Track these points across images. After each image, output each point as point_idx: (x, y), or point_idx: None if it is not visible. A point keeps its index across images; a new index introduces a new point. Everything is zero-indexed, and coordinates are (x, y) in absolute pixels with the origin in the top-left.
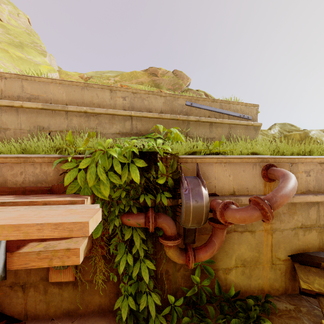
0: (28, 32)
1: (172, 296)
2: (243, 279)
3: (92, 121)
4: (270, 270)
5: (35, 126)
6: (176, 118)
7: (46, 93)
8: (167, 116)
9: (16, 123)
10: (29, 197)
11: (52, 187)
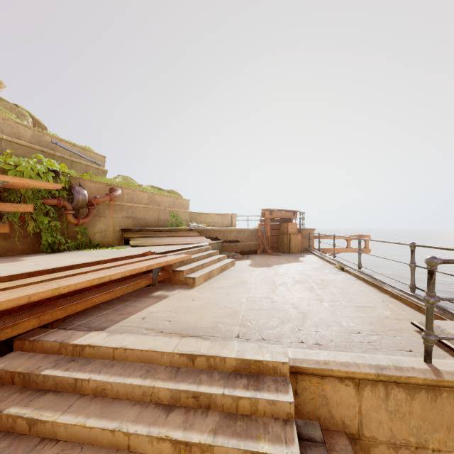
0: None
1: (69, 240)
2: (101, 238)
3: None
4: (113, 235)
5: None
6: (45, 151)
7: None
8: (37, 147)
9: None
10: None
11: None
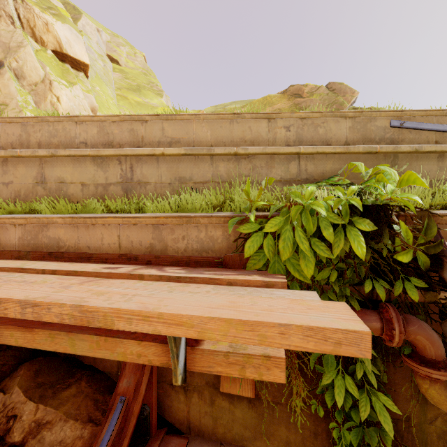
0: (144, 72)
1: None
2: None
3: (244, 166)
4: None
5: (176, 177)
6: (375, 150)
7: (188, 134)
8: (358, 148)
9: (156, 175)
10: (201, 271)
11: (224, 258)
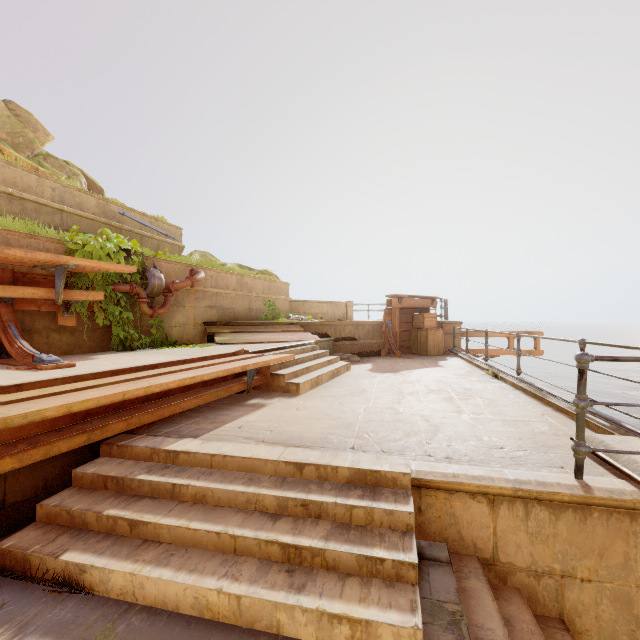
0: None
1: (143, 335)
2: (179, 334)
3: (16, 206)
4: (193, 330)
5: None
6: (111, 224)
7: None
8: (102, 220)
9: None
10: None
11: None
